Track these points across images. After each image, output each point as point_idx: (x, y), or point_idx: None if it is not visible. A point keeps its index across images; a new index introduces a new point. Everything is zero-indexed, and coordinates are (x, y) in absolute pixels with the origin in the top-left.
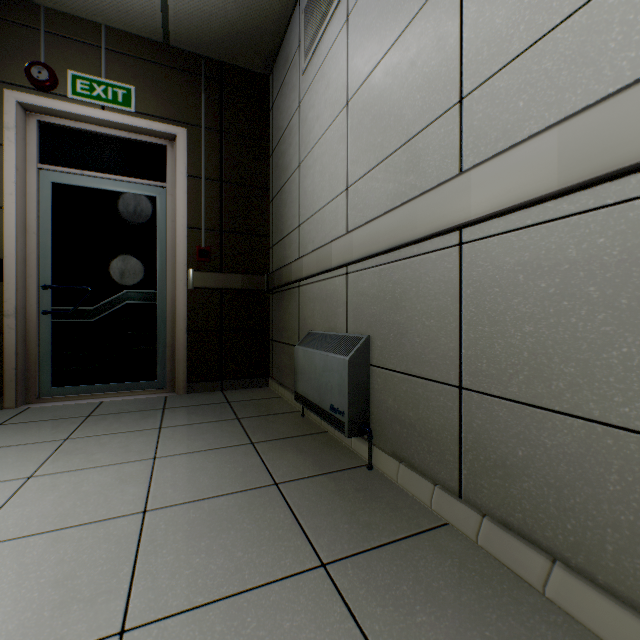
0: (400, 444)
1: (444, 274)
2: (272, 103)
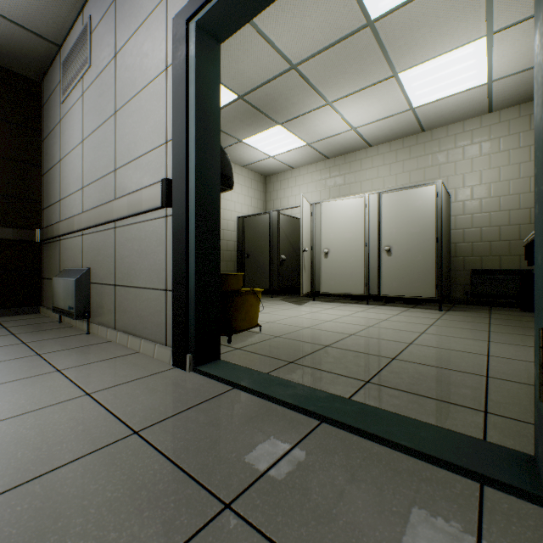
0: (101, 317)
1: (112, 239)
2: (43, 104)
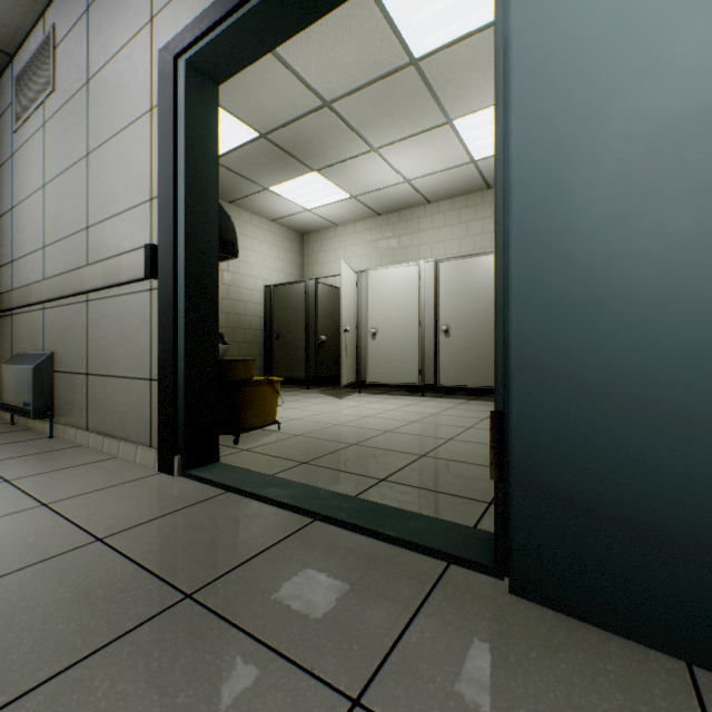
0: (69, 416)
1: (84, 316)
2: None
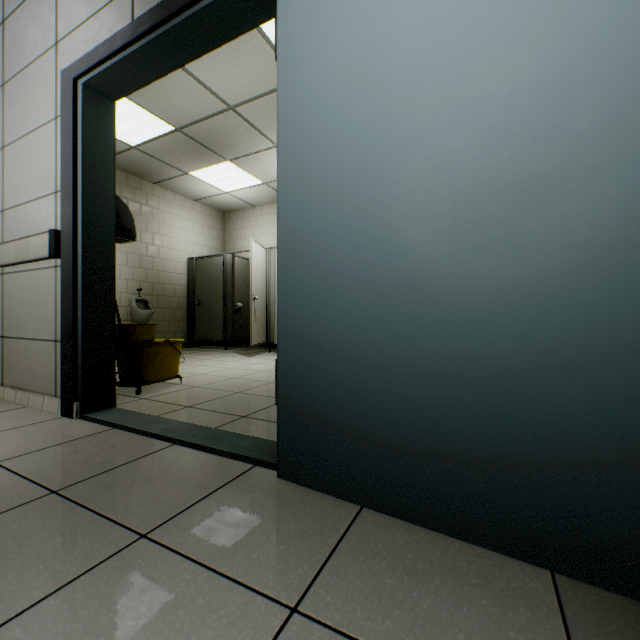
0: None
1: None
2: None
